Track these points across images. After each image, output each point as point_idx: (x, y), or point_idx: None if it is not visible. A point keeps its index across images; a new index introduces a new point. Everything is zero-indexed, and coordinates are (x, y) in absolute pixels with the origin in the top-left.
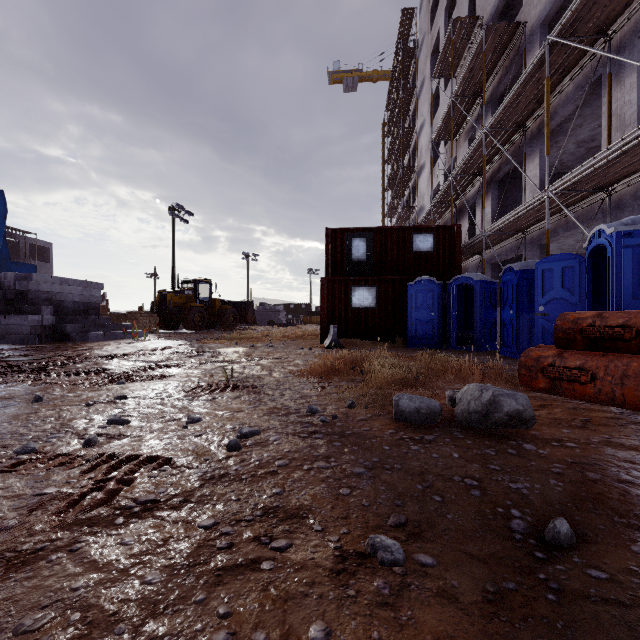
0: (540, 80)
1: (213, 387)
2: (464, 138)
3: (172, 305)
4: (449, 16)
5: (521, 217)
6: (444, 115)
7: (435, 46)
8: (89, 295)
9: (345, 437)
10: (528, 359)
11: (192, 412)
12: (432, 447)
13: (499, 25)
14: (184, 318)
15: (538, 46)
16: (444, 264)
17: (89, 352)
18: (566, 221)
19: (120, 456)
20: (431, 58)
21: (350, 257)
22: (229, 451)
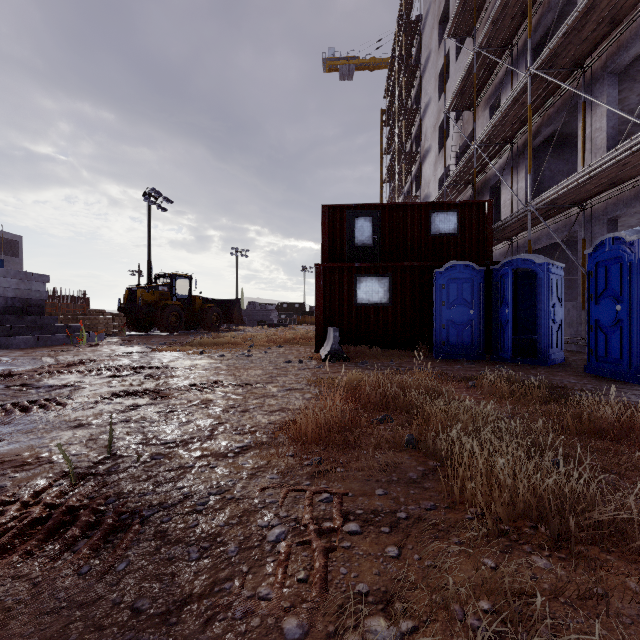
0: None
1: None
2: (484, 106)
3: (142, 303)
4: None
5: (592, 178)
6: (463, 74)
7: (443, 13)
8: (29, 289)
9: None
10: None
11: None
12: None
13: None
14: (157, 318)
15: None
16: (471, 250)
17: None
18: None
19: None
20: (438, 28)
21: (352, 241)
22: None
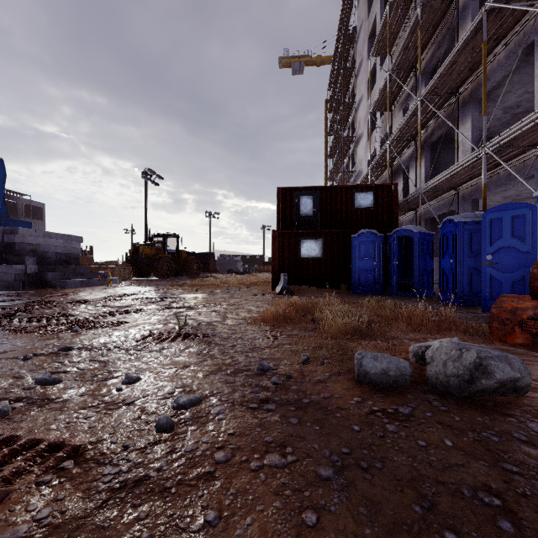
0: (474, 48)
1: (164, 336)
2: (399, 109)
3: (144, 256)
4: (384, 4)
5: (456, 174)
6: (381, 88)
7: (372, 31)
8: (70, 247)
9: (303, 409)
10: (501, 311)
11: (134, 367)
12: (413, 427)
13: (433, 2)
14: (154, 267)
15: (470, 20)
16: (383, 219)
17: (63, 298)
18: (498, 178)
19: (17, 441)
20: (368, 41)
21: (299, 213)
22: (158, 432)
